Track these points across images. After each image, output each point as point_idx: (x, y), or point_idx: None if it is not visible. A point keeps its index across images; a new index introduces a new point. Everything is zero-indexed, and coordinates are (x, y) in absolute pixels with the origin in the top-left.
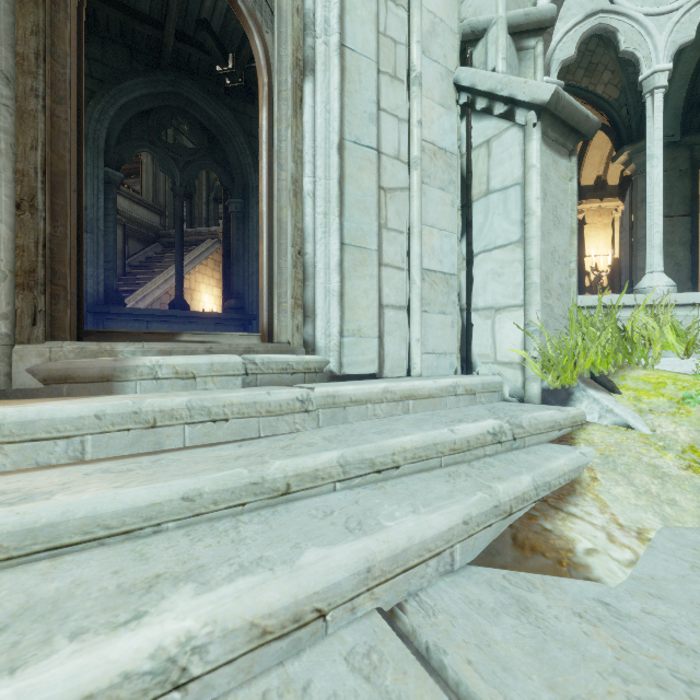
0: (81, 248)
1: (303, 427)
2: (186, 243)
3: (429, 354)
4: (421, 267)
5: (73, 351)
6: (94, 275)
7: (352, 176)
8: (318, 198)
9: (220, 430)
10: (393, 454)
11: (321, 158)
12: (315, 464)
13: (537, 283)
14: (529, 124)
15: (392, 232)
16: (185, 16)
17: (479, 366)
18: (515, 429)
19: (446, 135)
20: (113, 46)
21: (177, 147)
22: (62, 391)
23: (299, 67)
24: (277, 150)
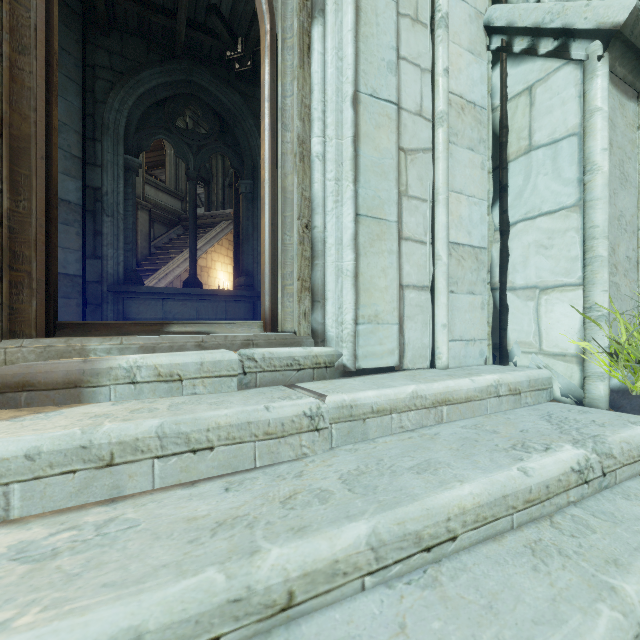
0: (51, 226)
1: (312, 450)
2: (204, 225)
3: (456, 342)
4: (448, 240)
5: (34, 351)
6: (114, 256)
7: (368, 135)
8: (329, 162)
9: (202, 462)
10: (447, 519)
11: (331, 114)
12: (333, 551)
13: (604, 257)
14: (592, 57)
15: (413, 200)
16: (196, 3)
17: (517, 356)
18: (604, 460)
19: (475, 86)
20: (131, 39)
21: (191, 132)
22: (20, 400)
23: (306, 8)
24: (281, 107)
